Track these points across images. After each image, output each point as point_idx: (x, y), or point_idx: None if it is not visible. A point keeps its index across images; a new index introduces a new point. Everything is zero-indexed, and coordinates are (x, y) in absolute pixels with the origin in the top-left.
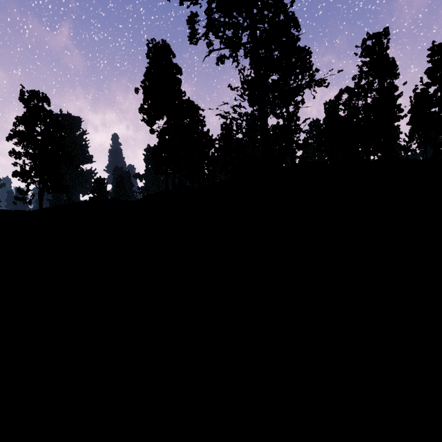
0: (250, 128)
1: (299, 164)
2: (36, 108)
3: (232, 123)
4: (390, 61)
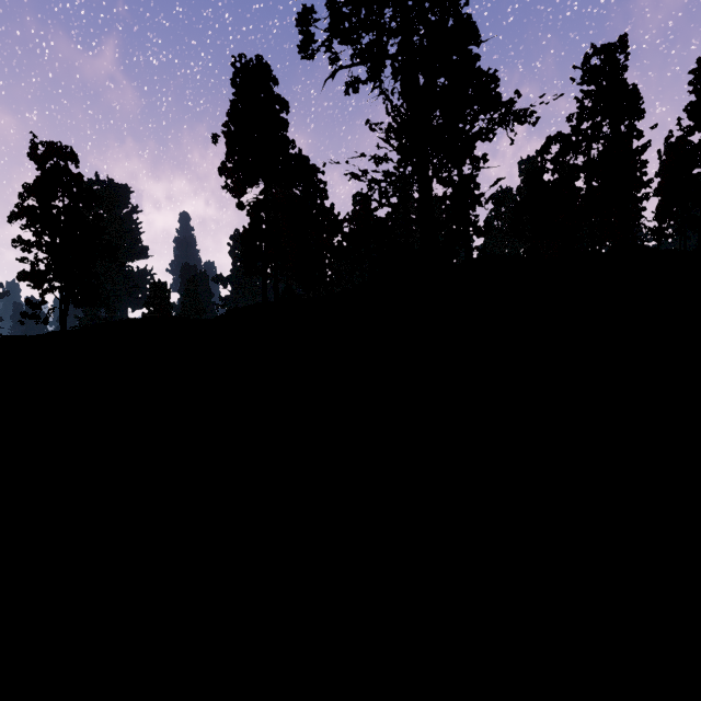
0: (402, 196)
1: (481, 258)
2: (56, 169)
3: (372, 190)
4: (630, 89)
